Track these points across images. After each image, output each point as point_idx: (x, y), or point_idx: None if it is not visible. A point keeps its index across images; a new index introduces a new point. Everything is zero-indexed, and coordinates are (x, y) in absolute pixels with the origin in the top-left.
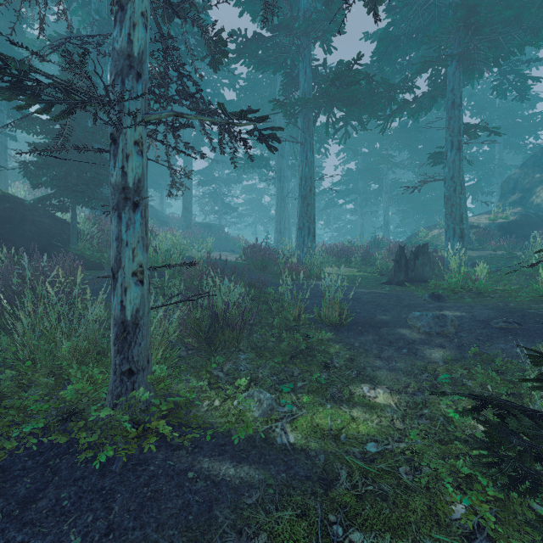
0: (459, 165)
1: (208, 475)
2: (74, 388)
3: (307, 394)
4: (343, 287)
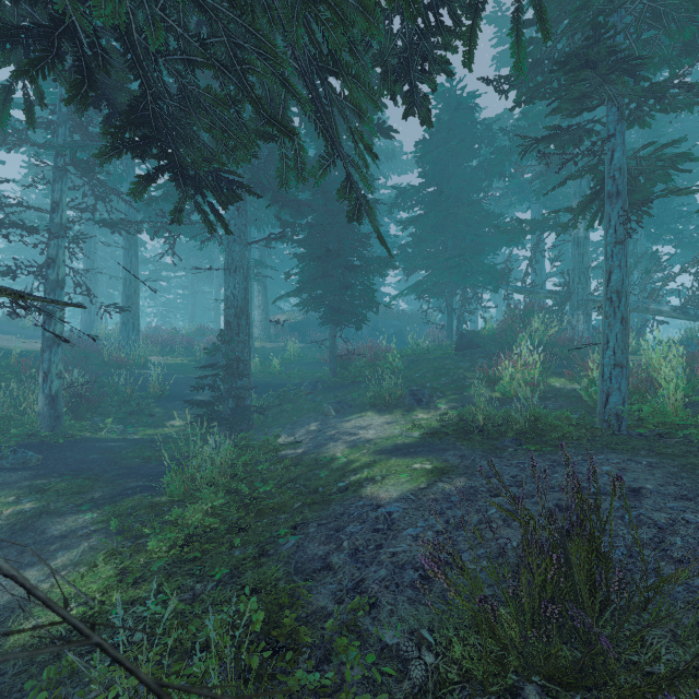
0: (250, 290)
1: (105, 444)
2: (16, 430)
3: (141, 426)
4: (165, 374)
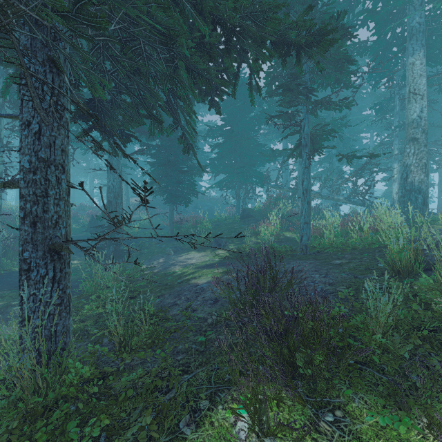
0: None
1: None
2: None
3: None
4: None
